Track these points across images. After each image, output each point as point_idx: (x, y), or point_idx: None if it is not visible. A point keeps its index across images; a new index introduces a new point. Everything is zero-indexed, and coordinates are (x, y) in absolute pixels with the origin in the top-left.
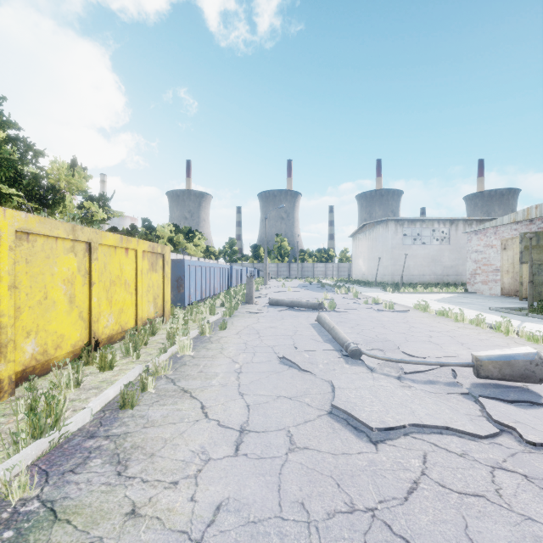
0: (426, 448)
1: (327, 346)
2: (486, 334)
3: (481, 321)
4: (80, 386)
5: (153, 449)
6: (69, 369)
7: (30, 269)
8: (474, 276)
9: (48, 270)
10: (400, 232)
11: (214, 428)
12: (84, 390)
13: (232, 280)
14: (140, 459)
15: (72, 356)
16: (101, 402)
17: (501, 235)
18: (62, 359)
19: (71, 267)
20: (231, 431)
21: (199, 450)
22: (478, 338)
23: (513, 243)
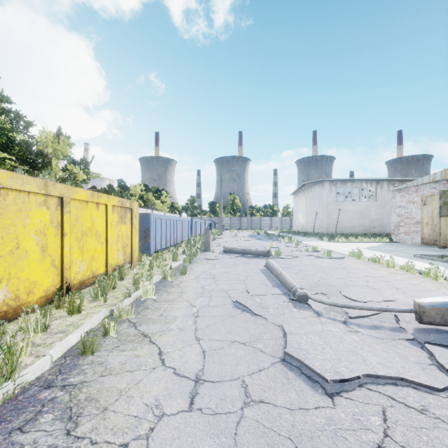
0: (383, 402)
1: (275, 290)
2: (417, 279)
3: (410, 268)
4: (47, 330)
5: (107, 402)
6: (38, 314)
7: (1, 221)
8: (398, 227)
9: (20, 222)
10: (333, 190)
11: (169, 376)
12: (50, 334)
13: (193, 231)
14: (92, 414)
15: (45, 300)
16: (63, 348)
17: (422, 193)
18: (34, 303)
19: (44, 219)
20: (186, 381)
21: (153, 403)
22: (411, 283)
23: (432, 200)
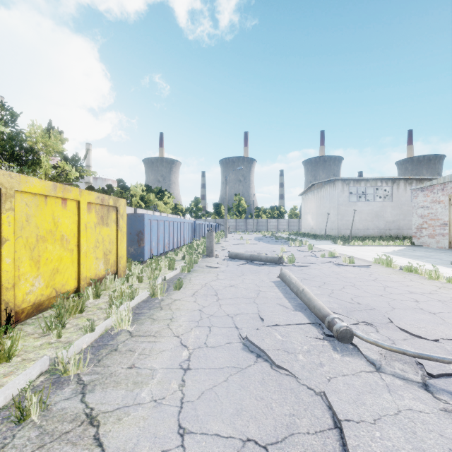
0: None
1: (299, 317)
2: None
3: None
4: None
5: None
6: None
7: None
8: (420, 230)
9: None
10: (346, 190)
11: None
12: None
13: (196, 233)
14: None
15: None
16: None
17: (449, 191)
18: None
19: None
20: None
21: None
22: None
23: None
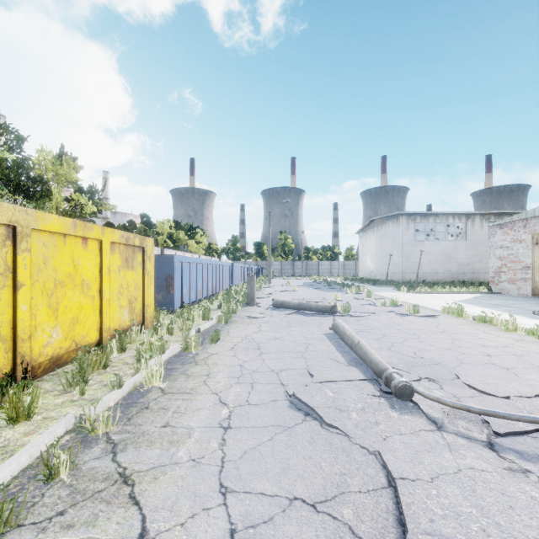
0: None
1: (354, 373)
2: None
3: None
4: None
5: None
6: None
7: None
8: (499, 274)
9: None
10: (411, 227)
11: None
12: None
13: (234, 278)
14: None
15: None
16: None
17: (533, 228)
18: None
19: None
20: None
21: None
22: None
23: None
